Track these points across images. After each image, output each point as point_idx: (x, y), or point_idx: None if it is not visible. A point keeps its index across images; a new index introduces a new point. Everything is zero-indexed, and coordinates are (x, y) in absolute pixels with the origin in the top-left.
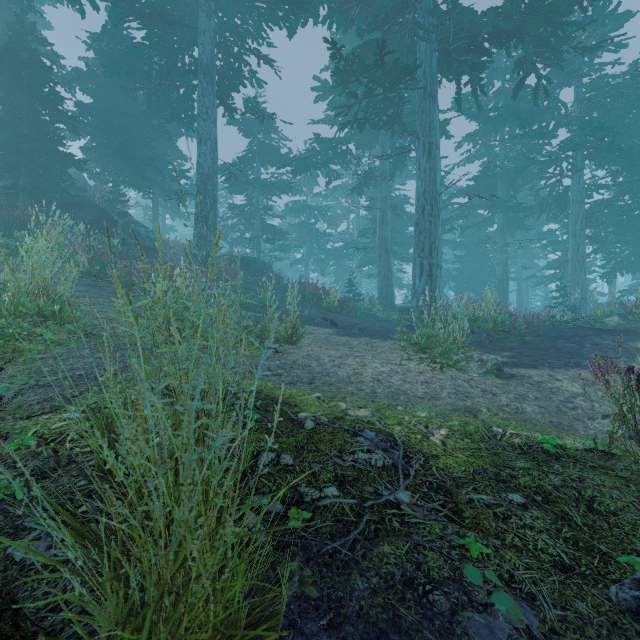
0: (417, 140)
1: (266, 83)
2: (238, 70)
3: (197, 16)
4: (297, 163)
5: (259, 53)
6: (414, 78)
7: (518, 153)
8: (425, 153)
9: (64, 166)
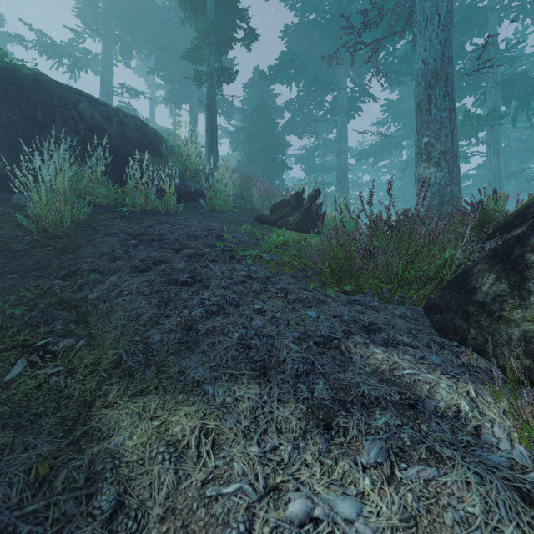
0: (487, 147)
1: (357, 107)
2: (358, 107)
3: (330, 76)
4: (362, 154)
5: (372, 96)
6: (502, 119)
7: (528, 136)
8: (494, 155)
9: (274, 173)
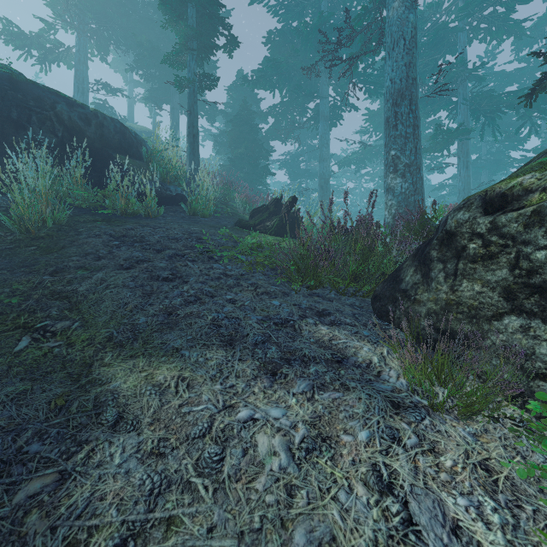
0: (458, 159)
1: (339, 115)
2: (340, 116)
3: (313, 84)
4: (344, 161)
5: (353, 106)
6: (469, 133)
7: (497, 149)
8: (464, 167)
9: (258, 178)
